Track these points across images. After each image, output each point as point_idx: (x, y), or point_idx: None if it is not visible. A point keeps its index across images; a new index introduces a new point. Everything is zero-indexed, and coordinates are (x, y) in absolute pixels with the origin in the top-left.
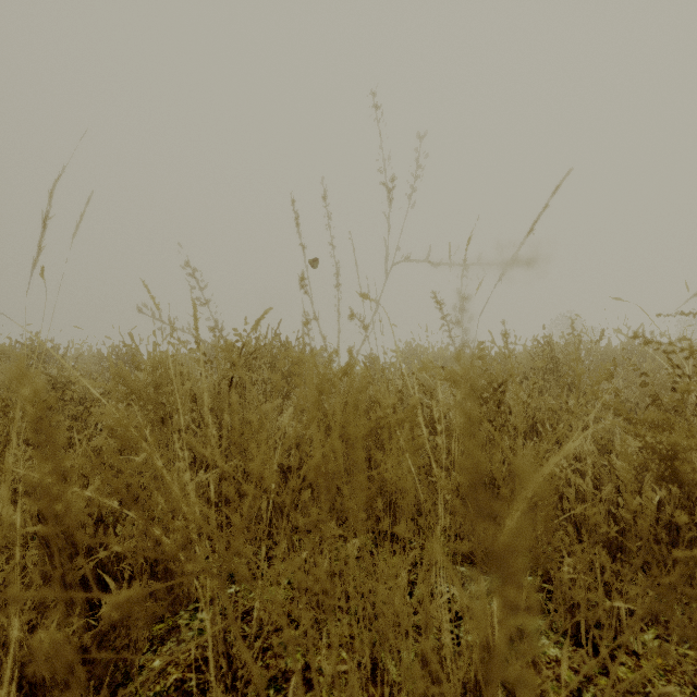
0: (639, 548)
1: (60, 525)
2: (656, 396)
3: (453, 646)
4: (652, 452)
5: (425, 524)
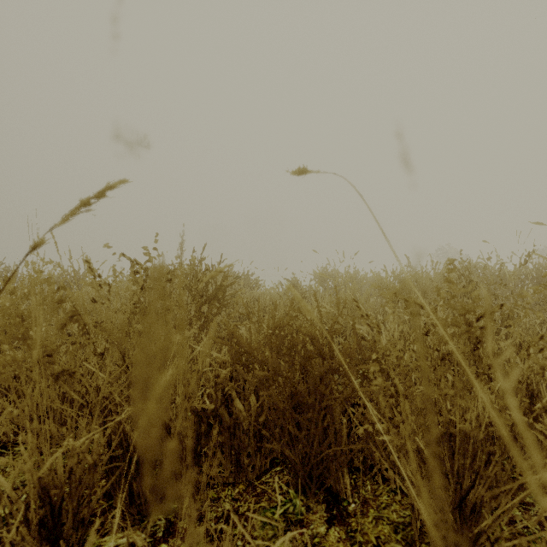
0: None
1: None
2: None
3: None
4: None
5: None
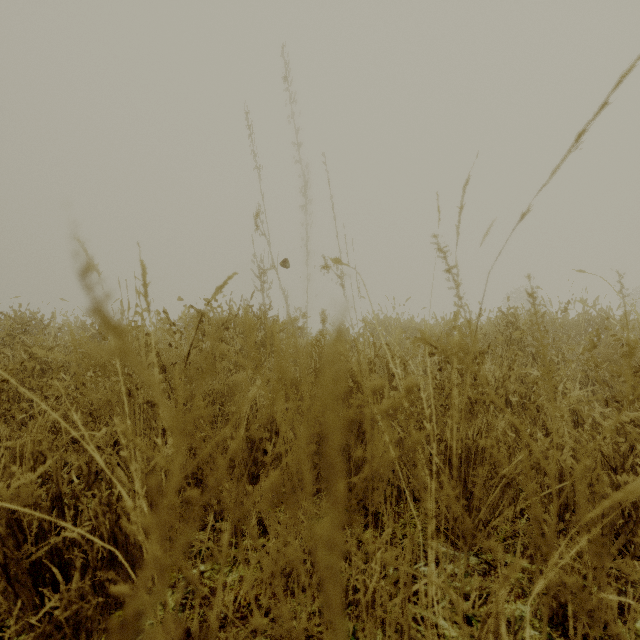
0: (622, 525)
1: (4, 511)
2: (638, 368)
3: (432, 637)
4: (634, 426)
5: (406, 516)
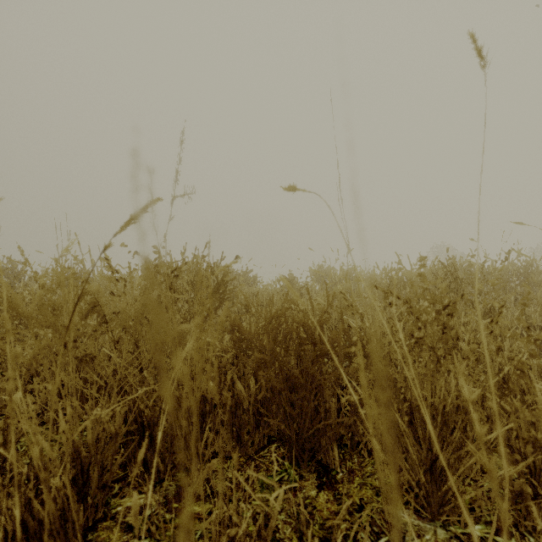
0: None
1: None
2: None
3: None
4: None
5: None
